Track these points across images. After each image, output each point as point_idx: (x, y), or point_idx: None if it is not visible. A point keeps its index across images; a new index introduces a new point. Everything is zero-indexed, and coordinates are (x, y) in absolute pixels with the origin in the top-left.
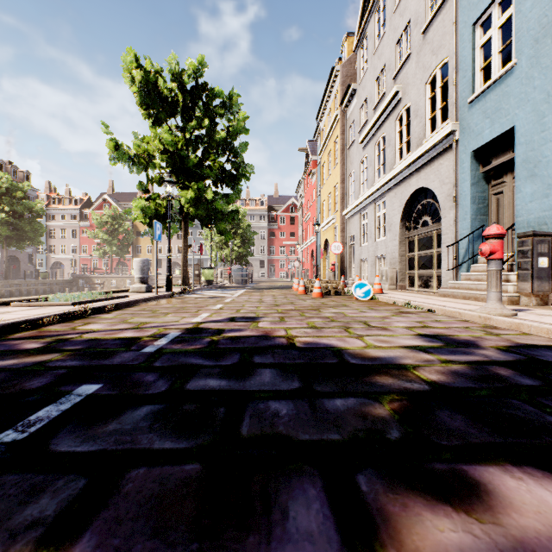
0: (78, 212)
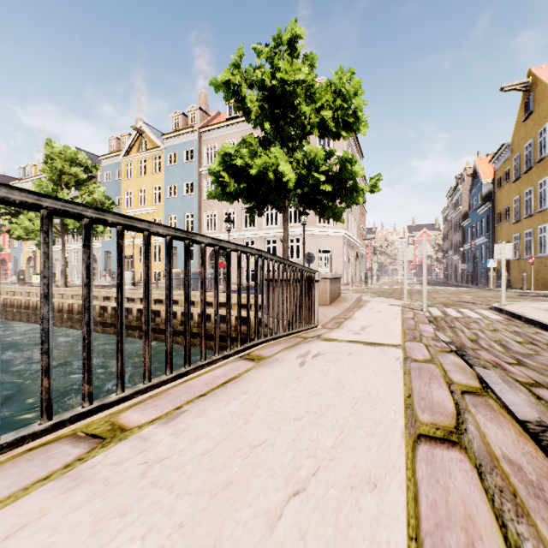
0: None
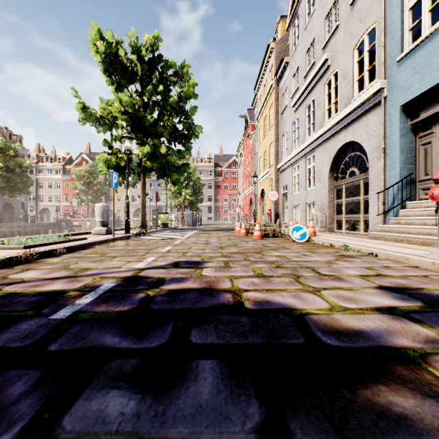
0: (61, 168)
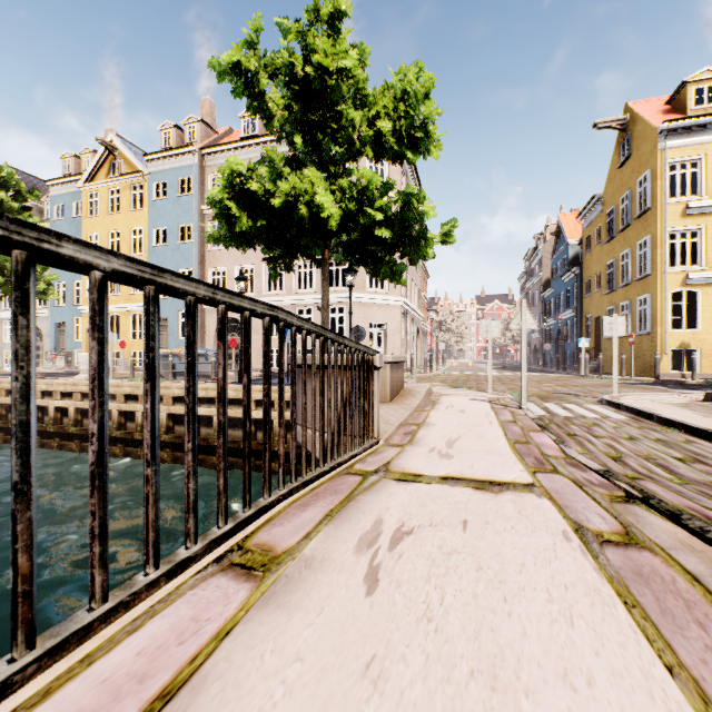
0: None
